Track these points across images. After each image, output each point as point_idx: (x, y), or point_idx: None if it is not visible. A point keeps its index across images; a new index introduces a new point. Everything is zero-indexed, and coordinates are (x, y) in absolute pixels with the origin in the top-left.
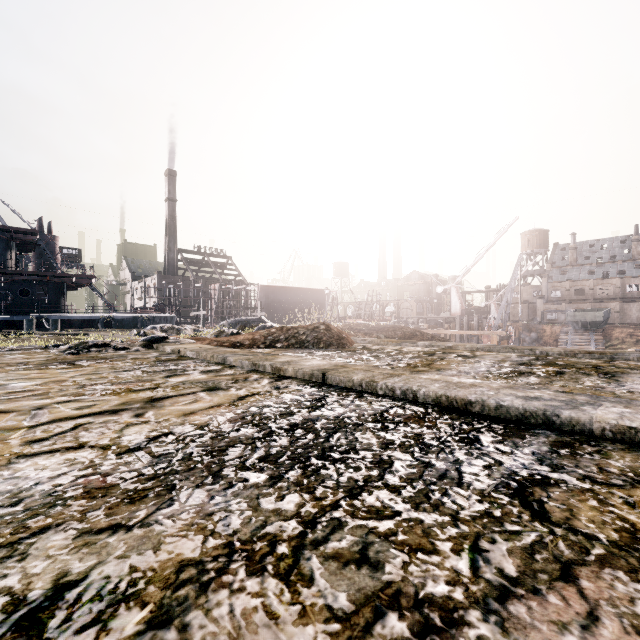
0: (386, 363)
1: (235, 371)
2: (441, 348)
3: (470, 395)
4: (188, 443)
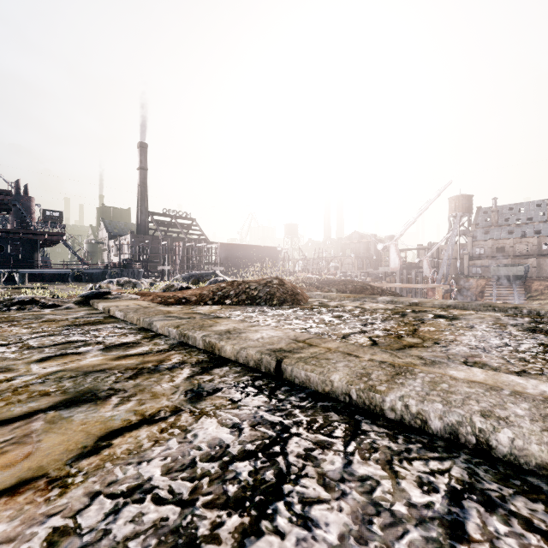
0: (357, 329)
1: (153, 346)
2: (405, 304)
3: None
4: None
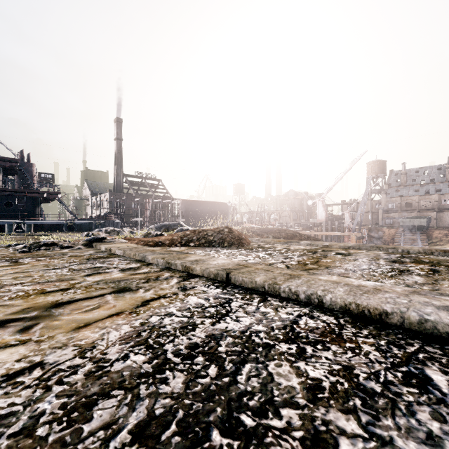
0: (280, 261)
1: (150, 269)
2: (319, 246)
3: (384, 304)
4: (50, 387)
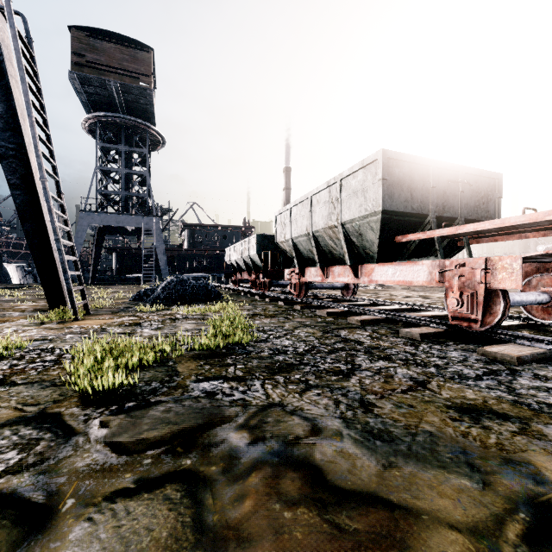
0: None
1: None
2: None
3: None
4: None
